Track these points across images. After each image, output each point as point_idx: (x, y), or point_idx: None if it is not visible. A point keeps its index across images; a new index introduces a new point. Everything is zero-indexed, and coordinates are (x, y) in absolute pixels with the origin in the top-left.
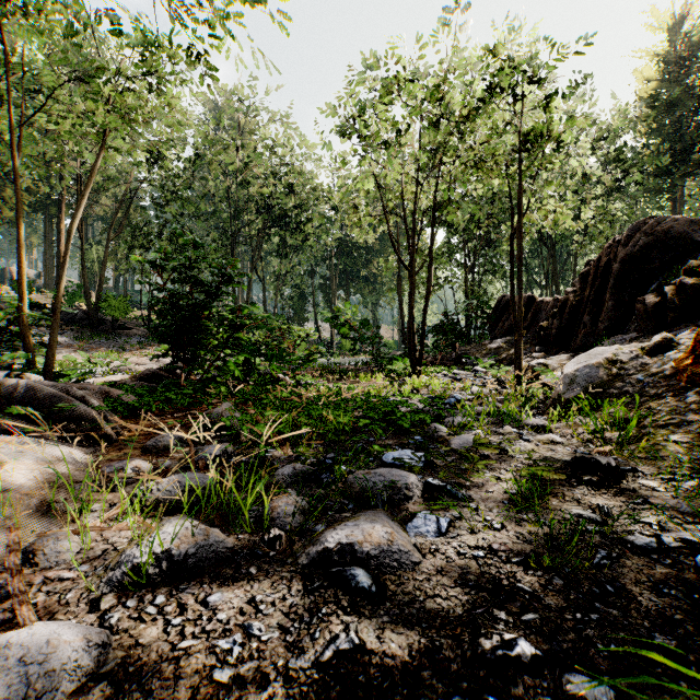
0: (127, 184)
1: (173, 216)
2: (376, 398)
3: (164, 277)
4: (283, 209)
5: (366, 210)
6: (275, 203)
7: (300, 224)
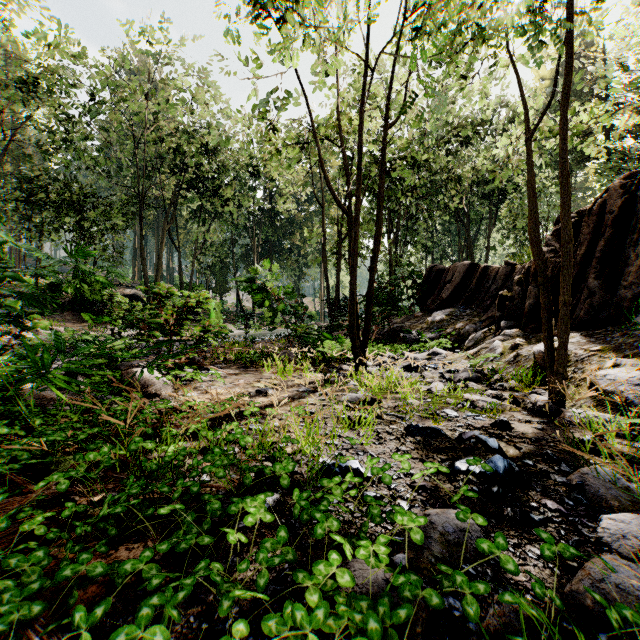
0: (2, 123)
1: (66, 167)
2: (317, 531)
3: (52, 236)
4: (201, 171)
5: (288, 133)
6: (190, 164)
7: (219, 189)
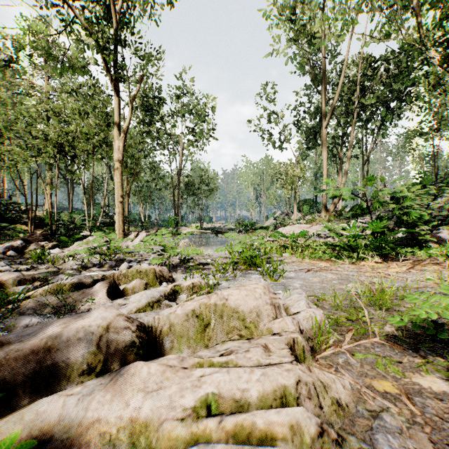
0: None
1: None
2: None
3: None
4: None
5: None
6: None
7: None
